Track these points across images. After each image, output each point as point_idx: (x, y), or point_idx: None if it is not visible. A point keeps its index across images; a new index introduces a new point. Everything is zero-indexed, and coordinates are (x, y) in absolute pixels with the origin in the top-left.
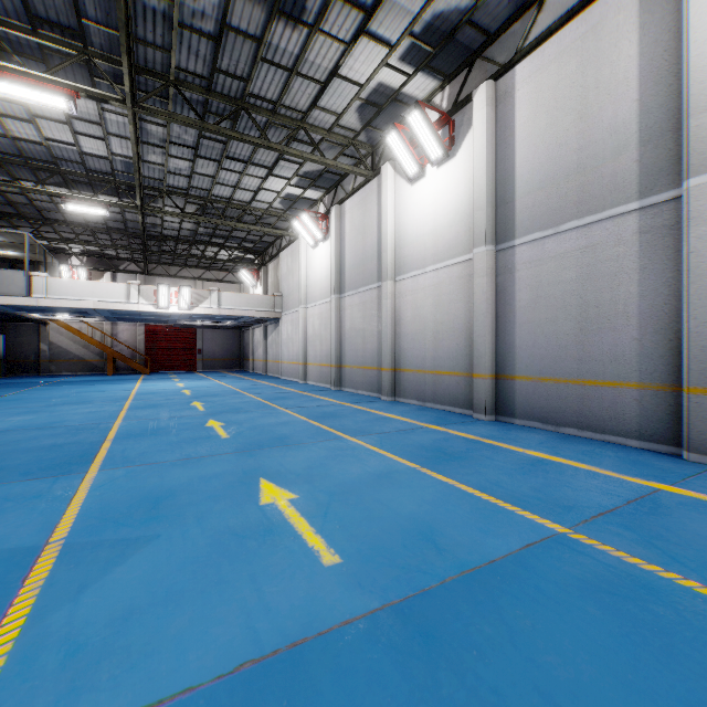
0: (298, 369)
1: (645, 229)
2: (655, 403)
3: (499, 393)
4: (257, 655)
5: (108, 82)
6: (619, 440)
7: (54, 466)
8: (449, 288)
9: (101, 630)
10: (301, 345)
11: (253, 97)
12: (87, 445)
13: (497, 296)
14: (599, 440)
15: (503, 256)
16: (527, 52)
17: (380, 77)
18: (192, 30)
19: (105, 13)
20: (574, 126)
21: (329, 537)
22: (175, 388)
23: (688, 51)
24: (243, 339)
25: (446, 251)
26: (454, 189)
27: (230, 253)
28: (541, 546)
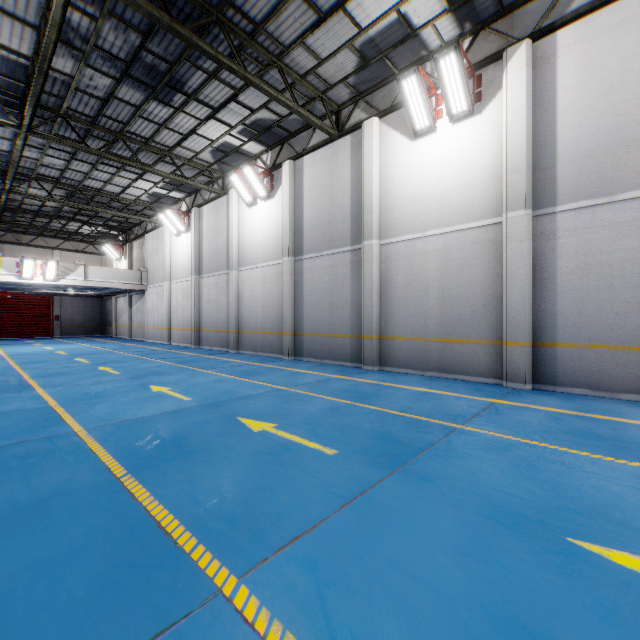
0: (163, 333)
1: (353, 260)
2: (356, 344)
3: (296, 344)
4: (163, 412)
5: (6, 111)
6: (344, 363)
7: (8, 389)
8: (270, 279)
9: (103, 414)
10: (165, 313)
11: (130, 133)
12: (16, 381)
13: (295, 287)
14: (337, 364)
15: (298, 264)
16: (309, 151)
17: (226, 139)
18: (86, 93)
19: (12, 70)
20: (328, 201)
21: (188, 395)
22: (46, 350)
23: (364, 184)
24: (105, 307)
25: (269, 256)
26: (273, 218)
27: (93, 228)
28: (271, 391)
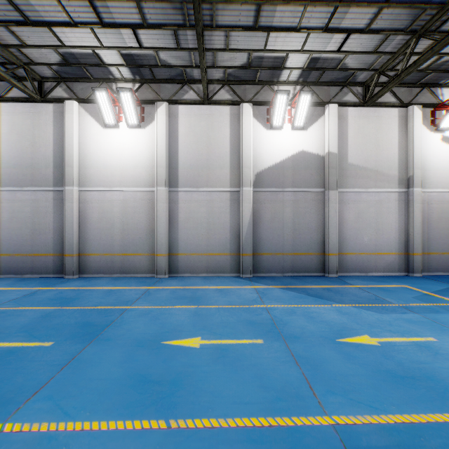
0: None
1: (55, 198)
2: (58, 260)
3: None
4: None
5: None
6: (47, 275)
7: None
8: None
9: None
10: None
11: None
12: None
13: None
14: (40, 277)
15: None
16: (8, 100)
17: None
18: None
19: None
20: (30, 147)
21: None
22: None
23: (65, 145)
24: None
25: None
26: None
27: None
28: None
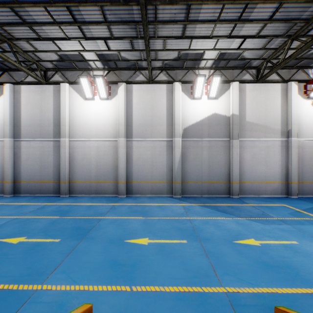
0: None
1: (54, 145)
2: (56, 185)
3: (16, 187)
4: None
5: None
6: (49, 195)
7: None
8: None
9: None
10: None
11: None
12: None
13: (15, 155)
14: (45, 196)
15: (17, 143)
16: (25, 83)
17: None
18: None
19: None
20: (39, 113)
21: None
22: None
23: (61, 111)
24: None
25: None
26: None
27: None
28: (11, 220)
